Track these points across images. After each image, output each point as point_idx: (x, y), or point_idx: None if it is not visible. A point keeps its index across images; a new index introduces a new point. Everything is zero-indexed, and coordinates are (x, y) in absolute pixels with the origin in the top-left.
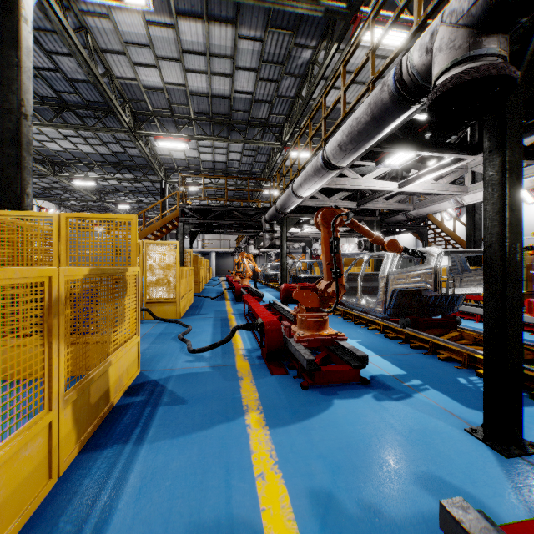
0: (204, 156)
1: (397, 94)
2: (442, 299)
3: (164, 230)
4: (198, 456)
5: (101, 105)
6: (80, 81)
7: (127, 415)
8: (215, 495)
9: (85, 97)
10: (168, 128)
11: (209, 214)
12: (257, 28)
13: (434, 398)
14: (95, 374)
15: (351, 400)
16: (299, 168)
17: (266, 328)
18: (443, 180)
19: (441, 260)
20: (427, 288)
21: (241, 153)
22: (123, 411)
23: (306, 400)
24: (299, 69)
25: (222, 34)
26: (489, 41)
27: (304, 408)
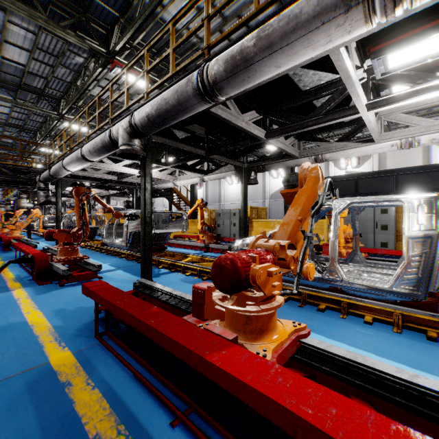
0: None
1: (111, 142)
2: (159, 237)
3: None
4: None
5: None
6: None
7: None
8: (0, 322)
9: None
10: None
11: None
12: (30, 24)
13: (132, 278)
14: None
15: None
16: (71, 147)
17: (36, 259)
18: (164, 172)
19: None
20: None
21: (11, 108)
22: None
23: (61, 290)
24: (74, 66)
25: None
26: (134, 140)
27: (59, 292)
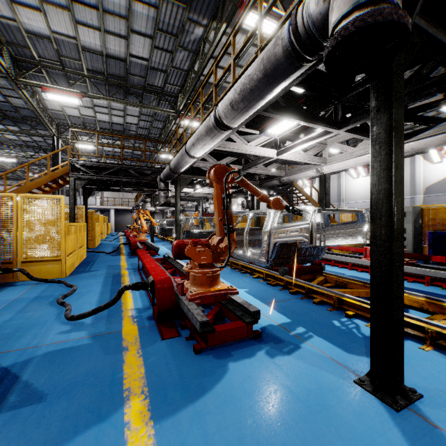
0: (101, 116)
1: (291, 48)
2: (311, 250)
3: (54, 185)
4: None
5: None
6: None
7: None
8: None
9: None
10: (58, 81)
11: (104, 171)
12: None
13: (319, 346)
14: None
15: (246, 361)
16: (192, 132)
17: (157, 287)
18: (309, 152)
19: (316, 217)
20: (304, 241)
21: (138, 117)
22: None
23: (200, 368)
24: (192, 45)
25: None
26: None
27: (197, 381)
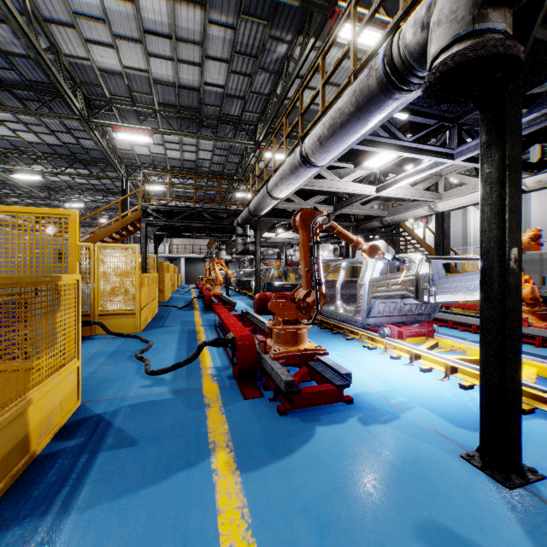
0: (171, 153)
1: (386, 80)
2: (420, 307)
3: (125, 233)
4: (146, 526)
5: (46, 87)
6: (18, 55)
7: (53, 468)
8: None
9: (26, 75)
10: (128, 119)
11: (176, 216)
12: (229, 14)
13: (422, 417)
14: (2, 420)
15: (335, 426)
16: (275, 168)
17: (238, 344)
18: (419, 186)
19: (423, 267)
20: (408, 296)
21: (212, 151)
22: (49, 463)
23: (285, 429)
24: (274, 65)
25: (189, 17)
26: (495, 15)
27: (282, 441)
